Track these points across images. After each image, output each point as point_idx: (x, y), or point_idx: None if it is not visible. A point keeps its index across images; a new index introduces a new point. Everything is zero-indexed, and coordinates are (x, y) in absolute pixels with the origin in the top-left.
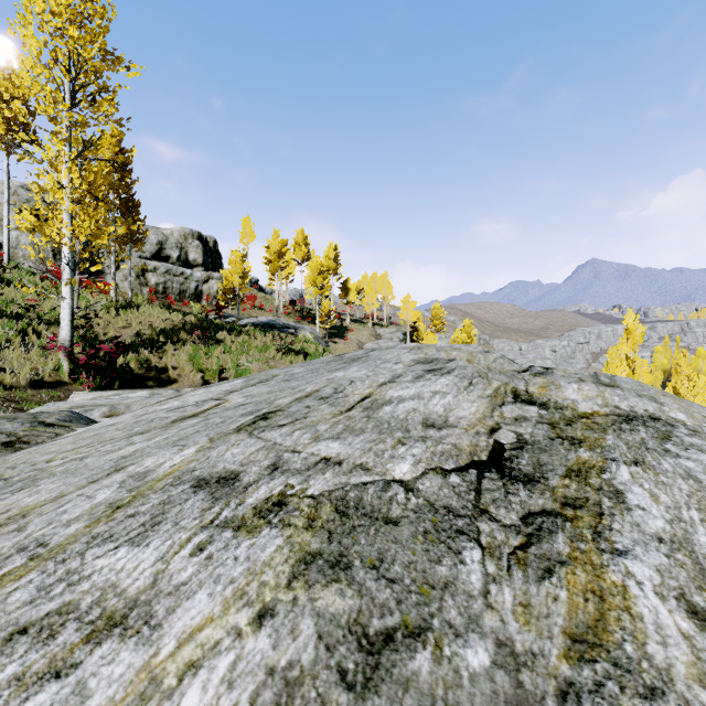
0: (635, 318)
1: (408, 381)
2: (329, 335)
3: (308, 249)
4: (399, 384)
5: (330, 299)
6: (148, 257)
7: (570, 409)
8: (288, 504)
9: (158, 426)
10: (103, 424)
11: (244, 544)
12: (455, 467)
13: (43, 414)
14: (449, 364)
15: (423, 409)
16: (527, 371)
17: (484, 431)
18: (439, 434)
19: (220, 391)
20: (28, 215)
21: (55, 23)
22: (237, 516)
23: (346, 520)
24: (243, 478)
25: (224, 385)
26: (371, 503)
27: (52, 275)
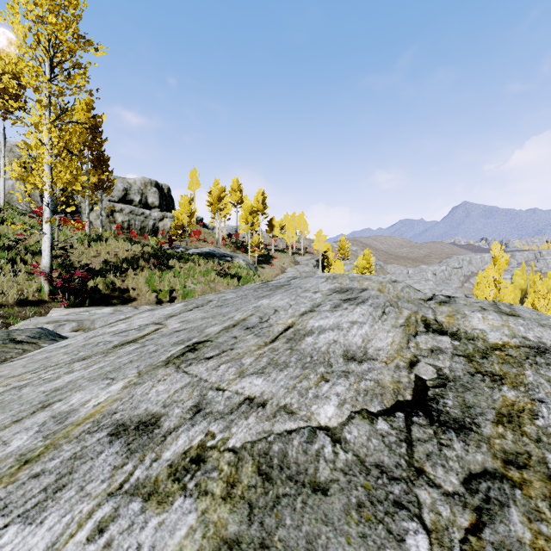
0: (501, 248)
1: (327, 310)
2: (258, 262)
3: (241, 194)
4: (319, 313)
5: (259, 233)
6: (116, 201)
7: (481, 340)
8: (207, 461)
9: (100, 351)
10: (57, 345)
11: (151, 523)
12: (380, 409)
13: (17, 331)
14: (363, 294)
15: (343, 341)
16: (432, 299)
17: (404, 365)
18: (360, 368)
19: (161, 314)
20: (16, 167)
21: (37, 12)
22: (150, 478)
23: (269, 486)
24: (163, 423)
25: (166, 309)
26: (296, 460)
27: (35, 214)
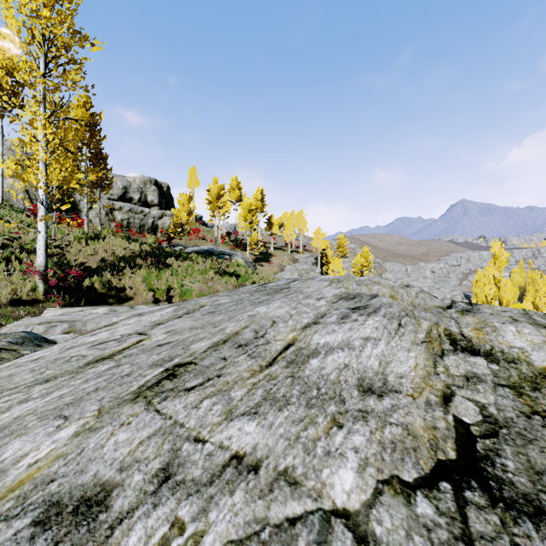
0: (501, 246)
1: (334, 322)
2: (257, 260)
3: (240, 192)
4: (325, 326)
5: (258, 231)
6: (115, 199)
7: (525, 363)
8: None
9: (69, 370)
10: (30, 357)
11: None
12: (417, 476)
13: None
14: (373, 301)
15: (356, 365)
16: (452, 307)
17: (436, 400)
18: (381, 405)
19: (148, 321)
20: (10, 164)
21: (31, 6)
22: None
23: None
24: (114, 501)
25: (155, 314)
26: None
27: (30, 212)
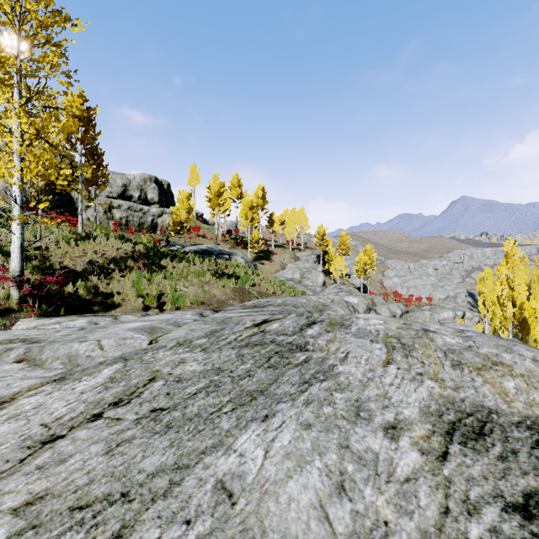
0: (514, 244)
1: None
2: (258, 258)
3: (241, 190)
4: None
5: (259, 229)
6: (114, 197)
7: None
8: None
9: None
10: None
11: None
12: None
13: None
14: None
15: None
16: None
17: None
18: None
19: (42, 420)
20: None
21: None
22: None
23: None
24: None
25: (75, 387)
26: None
27: (2, 211)
